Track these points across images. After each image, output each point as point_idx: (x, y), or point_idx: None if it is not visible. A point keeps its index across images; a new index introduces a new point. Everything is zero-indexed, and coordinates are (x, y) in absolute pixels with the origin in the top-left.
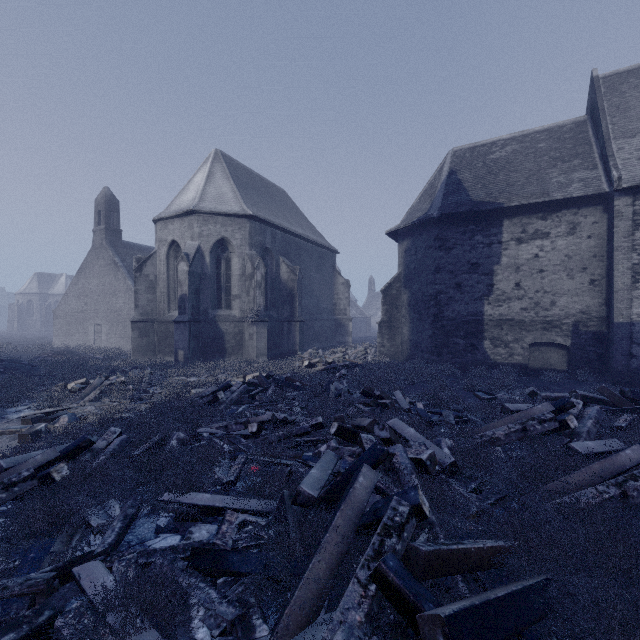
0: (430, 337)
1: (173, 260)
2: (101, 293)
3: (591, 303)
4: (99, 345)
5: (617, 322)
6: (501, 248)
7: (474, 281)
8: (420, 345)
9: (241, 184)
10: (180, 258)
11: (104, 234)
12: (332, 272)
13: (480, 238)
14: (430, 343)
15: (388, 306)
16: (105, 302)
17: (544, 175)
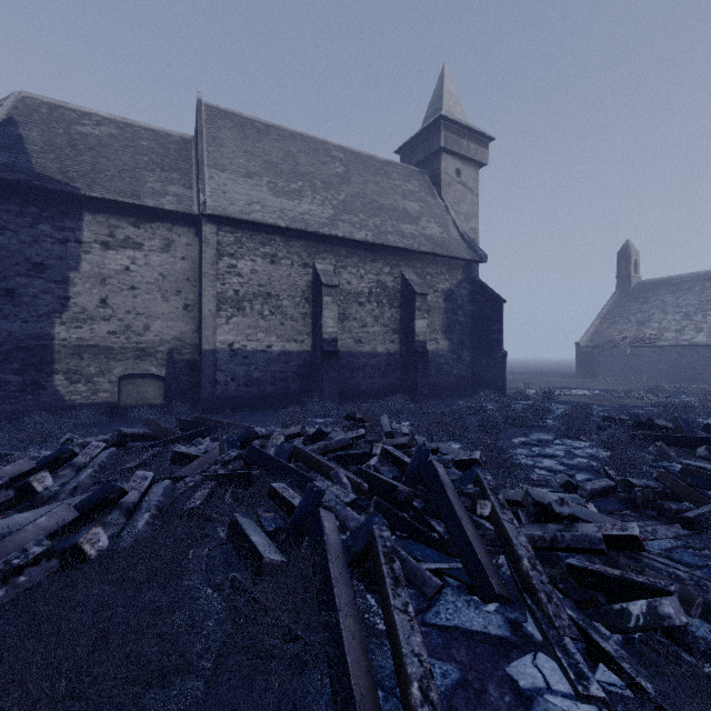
0: None
1: None
2: None
3: (186, 329)
4: None
5: (205, 349)
6: (81, 250)
7: (38, 289)
8: None
9: None
10: None
11: None
12: None
13: (49, 229)
14: None
15: None
16: None
17: (140, 175)
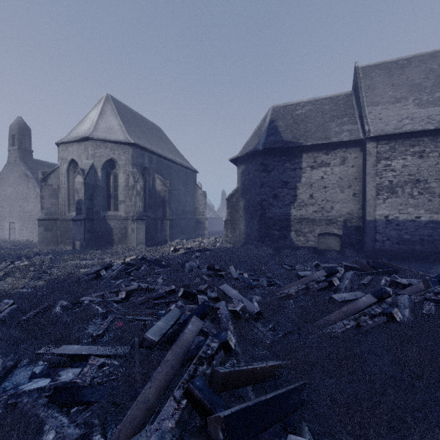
0: (257, 230)
1: (72, 174)
2: (15, 198)
3: (354, 208)
4: (13, 238)
5: (368, 220)
6: (301, 172)
7: (285, 193)
8: (251, 235)
9: (126, 120)
10: (77, 172)
11: (17, 153)
12: (194, 186)
13: (288, 165)
14: (257, 234)
15: (231, 209)
16: (18, 205)
17: (327, 126)
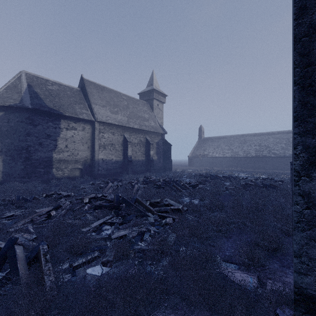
0: (22, 169)
1: None
2: None
3: (88, 154)
4: None
5: (96, 160)
6: (60, 130)
7: (48, 142)
8: (13, 174)
9: None
10: None
11: None
12: None
13: (51, 124)
14: (22, 172)
15: None
16: None
17: (74, 106)
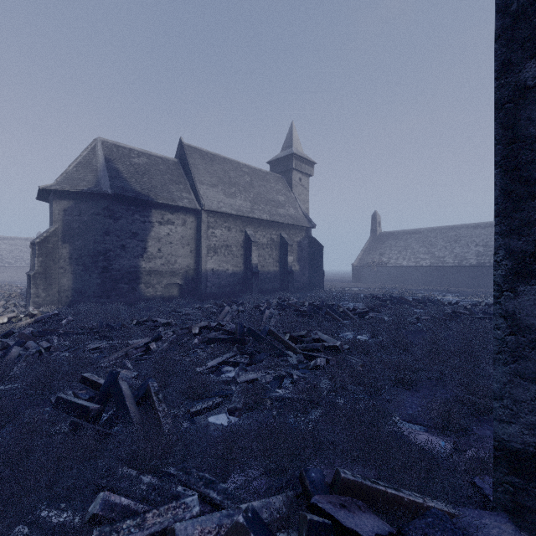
0: (99, 284)
1: None
2: None
3: (191, 262)
4: None
5: (203, 271)
6: (151, 226)
7: (134, 245)
8: (86, 292)
9: None
10: None
11: None
12: None
13: (138, 216)
14: (99, 289)
15: (44, 258)
16: None
17: (170, 188)
